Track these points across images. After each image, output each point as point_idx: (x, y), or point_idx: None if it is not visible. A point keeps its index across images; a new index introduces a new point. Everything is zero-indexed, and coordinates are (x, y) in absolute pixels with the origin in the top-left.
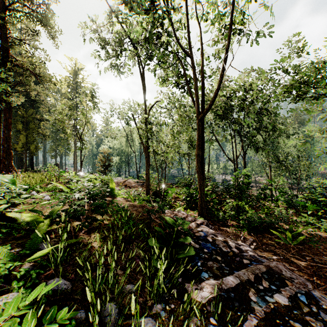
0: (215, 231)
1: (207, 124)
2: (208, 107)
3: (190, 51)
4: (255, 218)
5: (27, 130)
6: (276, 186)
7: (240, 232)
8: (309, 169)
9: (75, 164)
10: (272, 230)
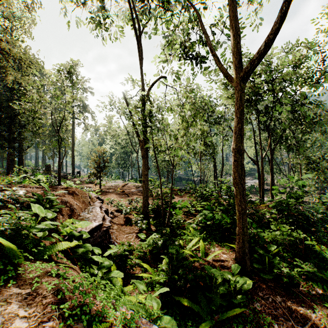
0: (287, 322)
1: (222, 118)
2: (265, 46)
3: None
4: None
5: (10, 126)
6: None
7: None
8: None
9: (73, 165)
10: None
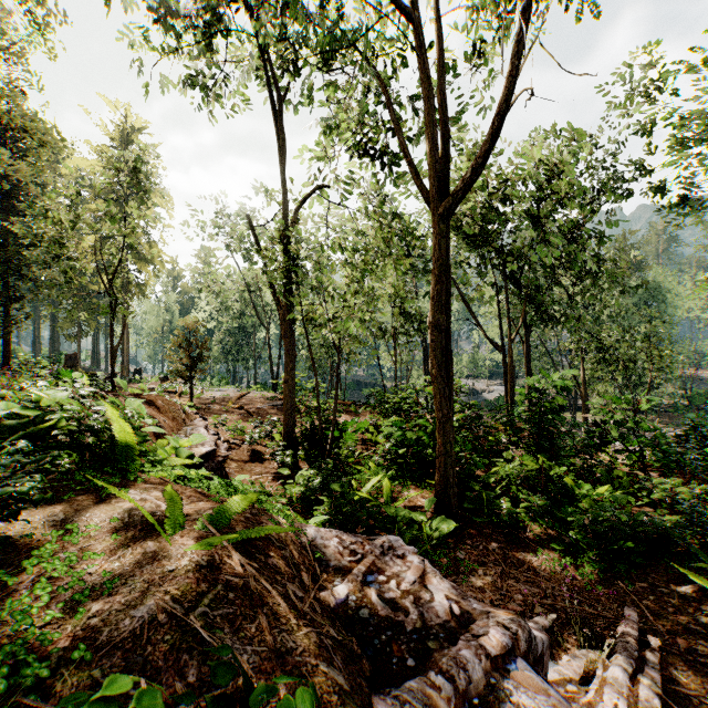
0: (496, 568)
1: None
2: (471, 173)
3: (413, 2)
4: (616, 522)
5: None
6: (635, 413)
7: (575, 571)
8: (673, 368)
9: (125, 356)
10: (681, 569)
